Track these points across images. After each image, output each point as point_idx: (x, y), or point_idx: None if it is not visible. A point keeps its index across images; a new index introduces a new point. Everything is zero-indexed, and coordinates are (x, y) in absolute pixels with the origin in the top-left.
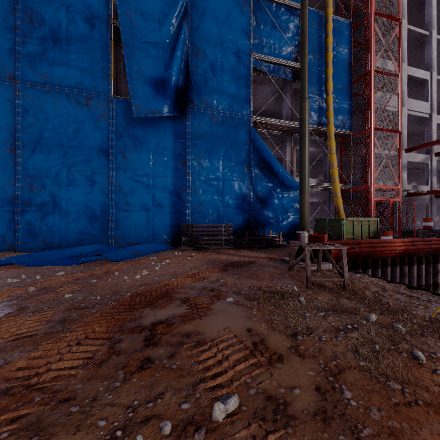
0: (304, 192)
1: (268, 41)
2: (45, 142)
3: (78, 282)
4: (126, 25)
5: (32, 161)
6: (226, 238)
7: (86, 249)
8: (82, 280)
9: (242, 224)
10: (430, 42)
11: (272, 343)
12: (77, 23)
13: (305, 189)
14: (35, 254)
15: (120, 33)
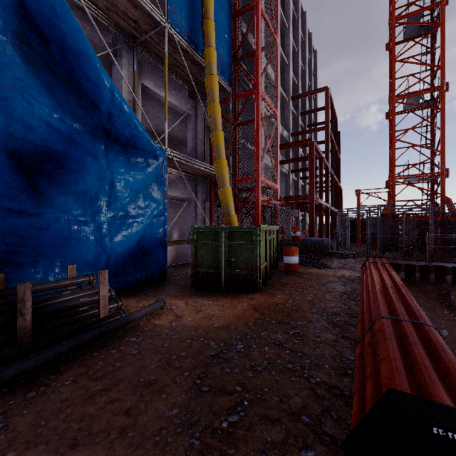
0: None
1: None
2: None
3: None
4: None
5: None
6: None
7: None
8: None
9: None
10: None
11: None
12: None
13: None
14: None
15: None
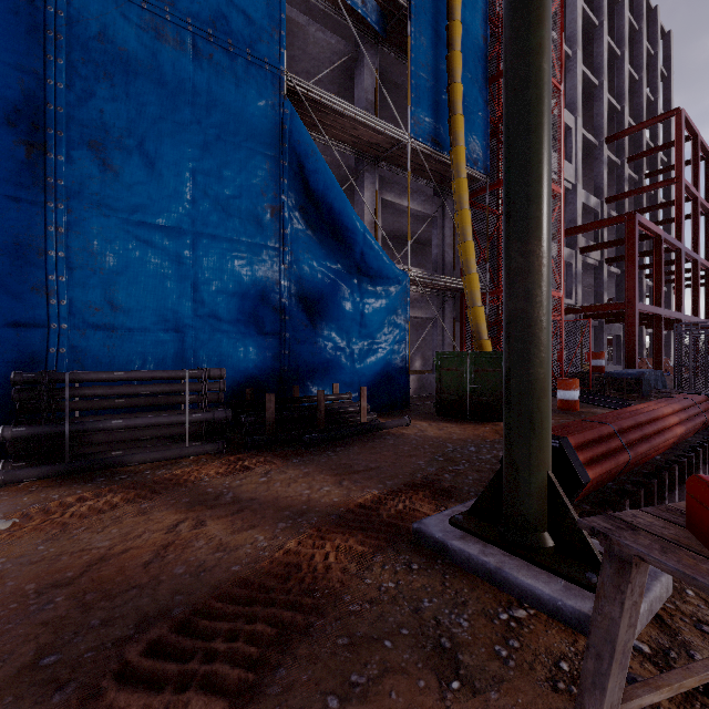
0: (541, 229)
1: None
2: None
3: None
4: None
5: None
6: (199, 416)
7: None
8: None
9: (257, 368)
10: (574, 68)
11: None
12: None
13: (543, 213)
14: None
15: None
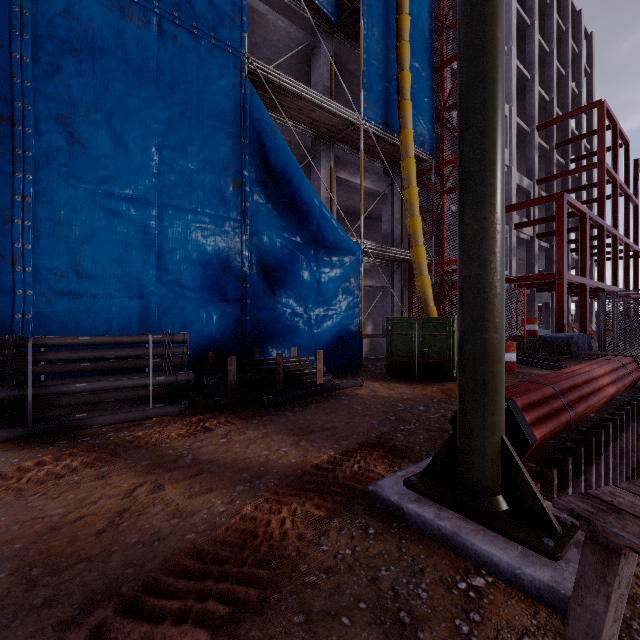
0: (495, 196)
1: None
2: None
3: None
4: None
5: None
6: (162, 379)
7: None
8: None
9: (219, 333)
10: (509, 62)
11: None
12: None
13: (497, 180)
14: None
15: None
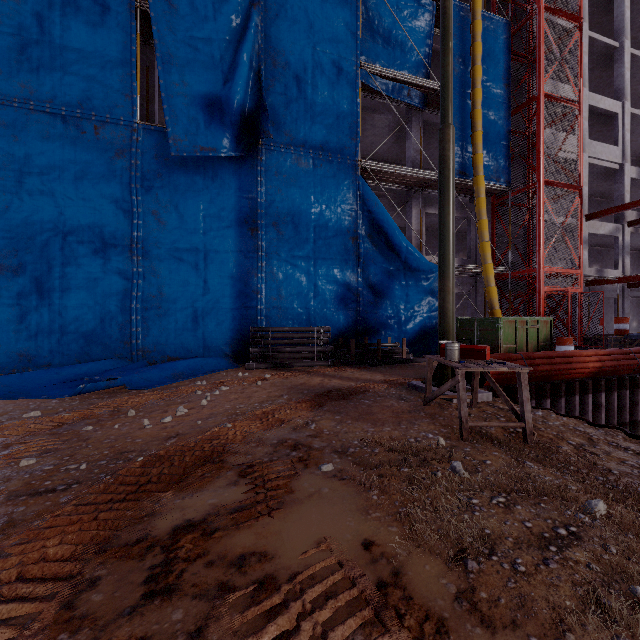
0: (448, 276)
1: (385, 46)
2: (26, 194)
3: (57, 432)
4: (161, 9)
5: (4, 224)
6: (320, 349)
7: (92, 368)
8: (66, 428)
9: (345, 327)
10: (621, 57)
11: (418, 583)
12: (79, 3)
13: (449, 271)
14: (0, 377)
15: (151, 21)
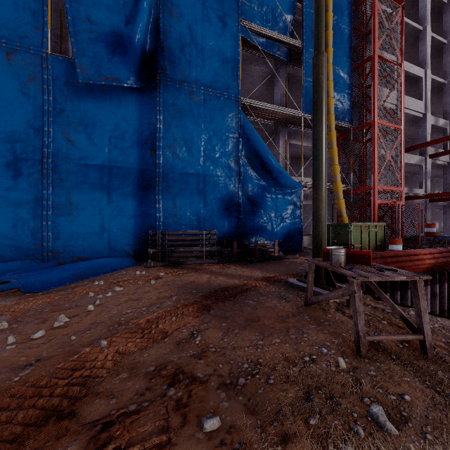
0: (321, 186)
1: (259, 10)
2: None
3: None
4: None
5: None
6: (208, 249)
7: None
8: None
9: (228, 231)
10: (424, 38)
11: None
12: None
13: (322, 181)
14: None
15: None
